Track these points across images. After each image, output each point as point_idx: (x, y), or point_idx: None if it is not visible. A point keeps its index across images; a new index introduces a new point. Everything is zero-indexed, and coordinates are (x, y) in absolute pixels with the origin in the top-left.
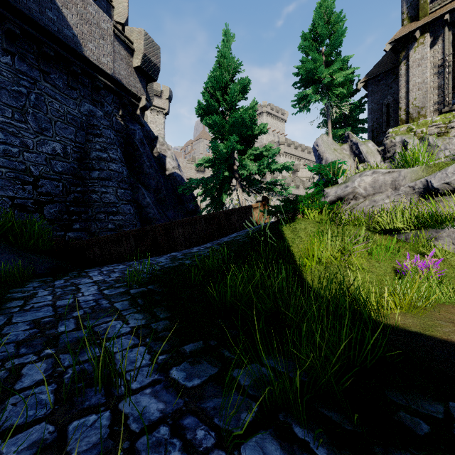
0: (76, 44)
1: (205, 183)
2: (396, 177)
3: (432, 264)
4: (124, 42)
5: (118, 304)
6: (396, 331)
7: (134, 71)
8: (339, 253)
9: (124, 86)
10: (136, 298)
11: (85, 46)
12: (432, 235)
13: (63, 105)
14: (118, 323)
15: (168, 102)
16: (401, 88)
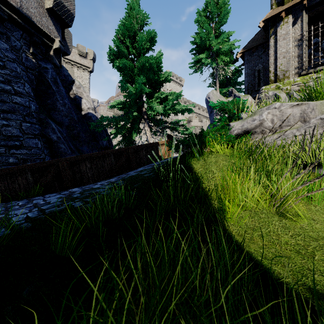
0: None
1: (115, 120)
2: (305, 109)
3: None
4: None
5: None
6: None
7: (47, 13)
8: (267, 193)
9: (34, 23)
10: None
11: None
12: None
13: None
14: None
15: (92, 62)
16: (271, 56)
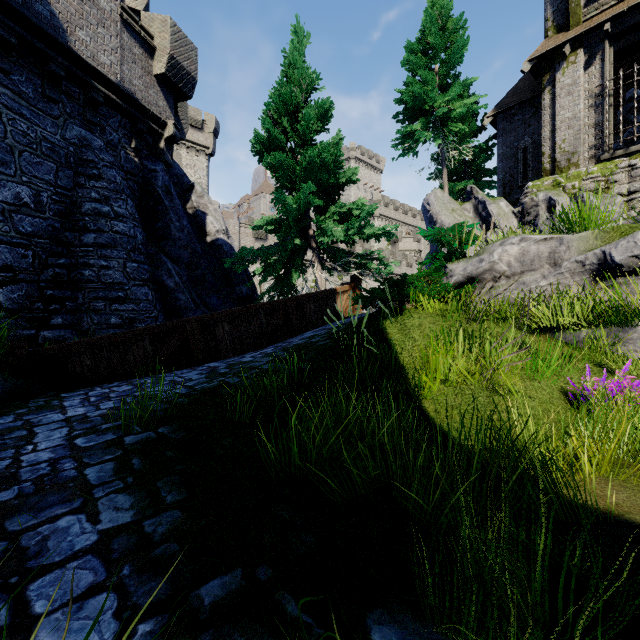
0: (56, 29)
1: (265, 254)
2: (556, 247)
3: (629, 386)
4: (139, 34)
5: (92, 471)
6: (611, 525)
7: (156, 81)
8: (477, 366)
9: (139, 103)
10: (130, 456)
11: (72, 34)
12: (616, 337)
13: (35, 126)
14: (77, 520)
15: (214, 138)
16: (544, 125)
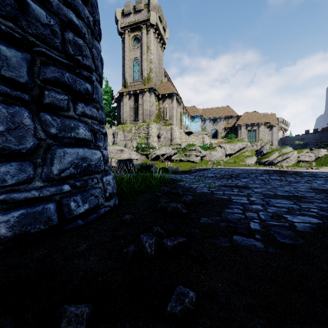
0: None
1: None
2: None
3: None
4: None
5: None
6: None
7: None
8: None
9: None
10: None
11: None
12: None
13: None
14: None
15: None
16: (121, 111)
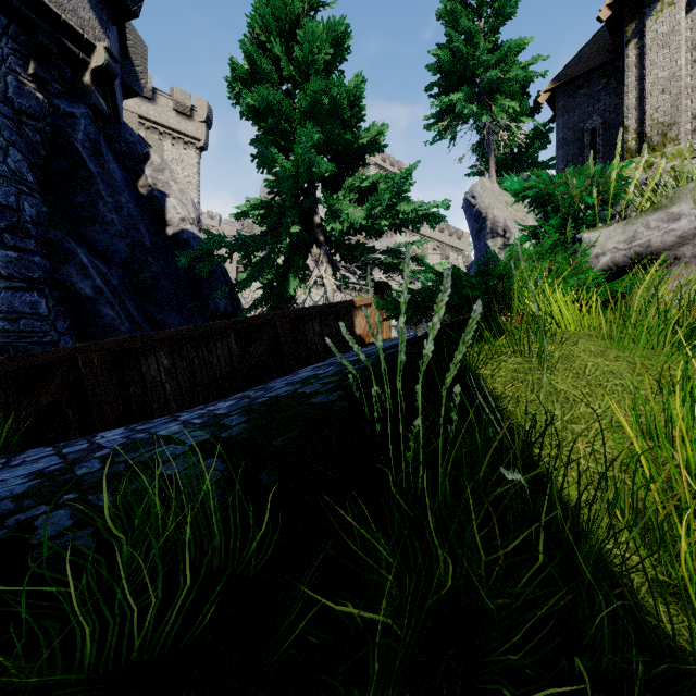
0: None
1: (243, 246)
2: None
3: None
4: None
5: None
6: None
7: None
8: None
9: None
10: None
11: None
12: None
13: None
14: None
15: (206, 128)
16: (628, 91)
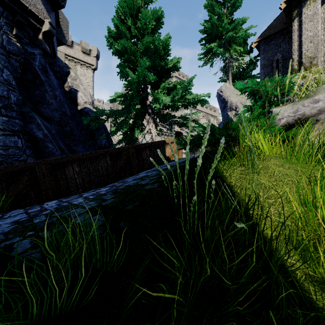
0: None
1: (113, 114)
2: None
3: None
4: None
5: None
6: None
7: None
8: None
9: None
10: None
11: None
12: None
13: None
14: None
15: (96, 60)
16: (294, 42)
